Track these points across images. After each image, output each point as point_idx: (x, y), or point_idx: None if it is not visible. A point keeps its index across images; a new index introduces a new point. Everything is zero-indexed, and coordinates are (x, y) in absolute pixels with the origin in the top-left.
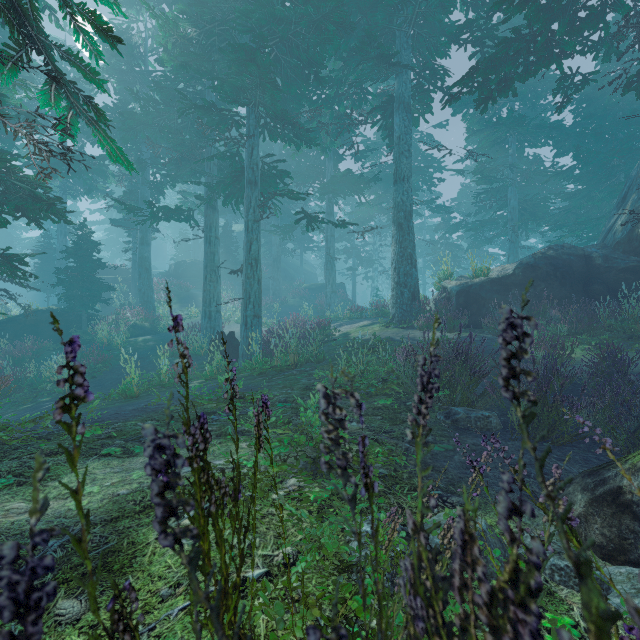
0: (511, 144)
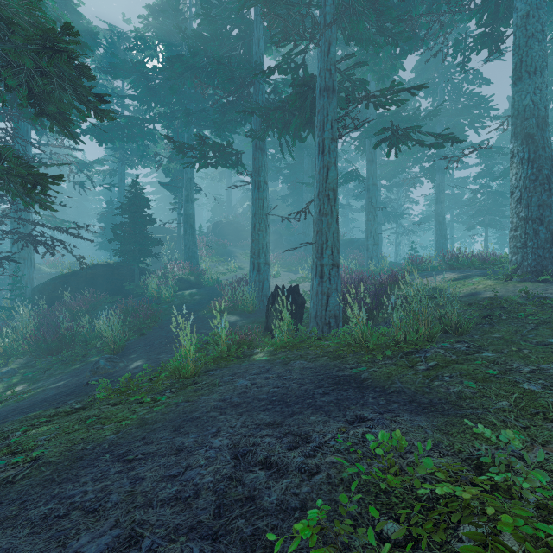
0: None
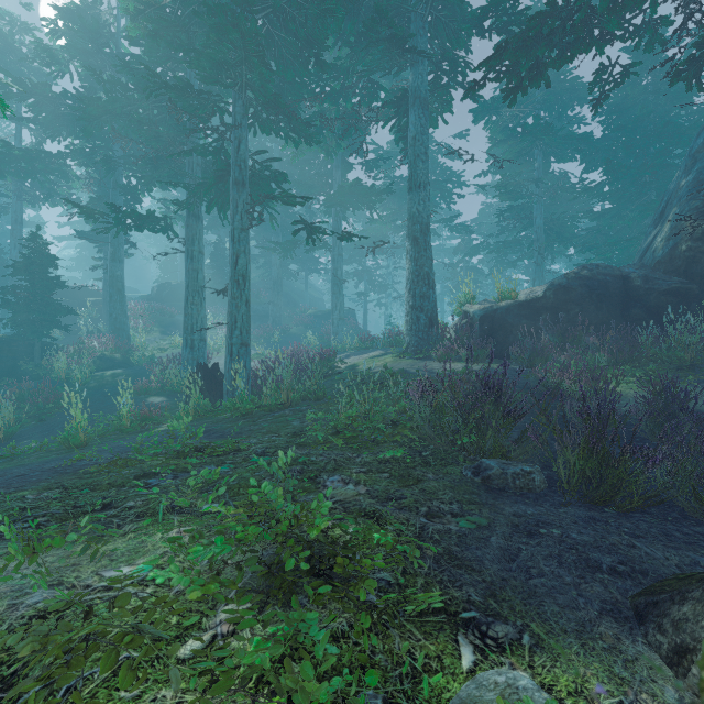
0: (537, 157)
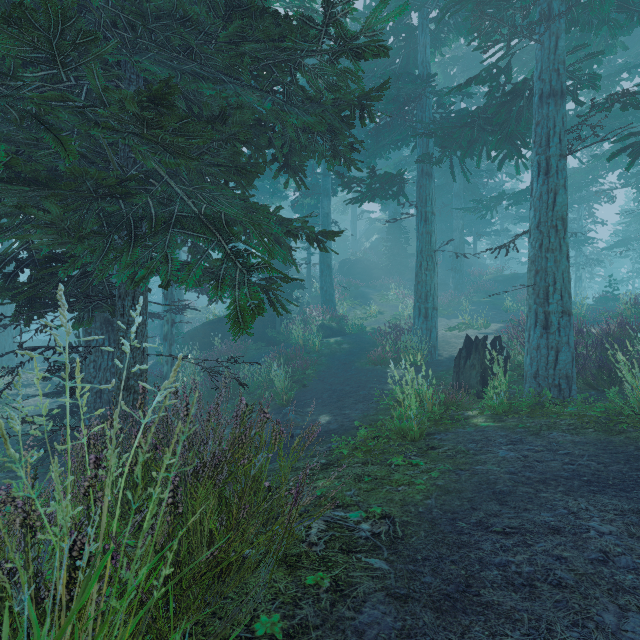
0: None
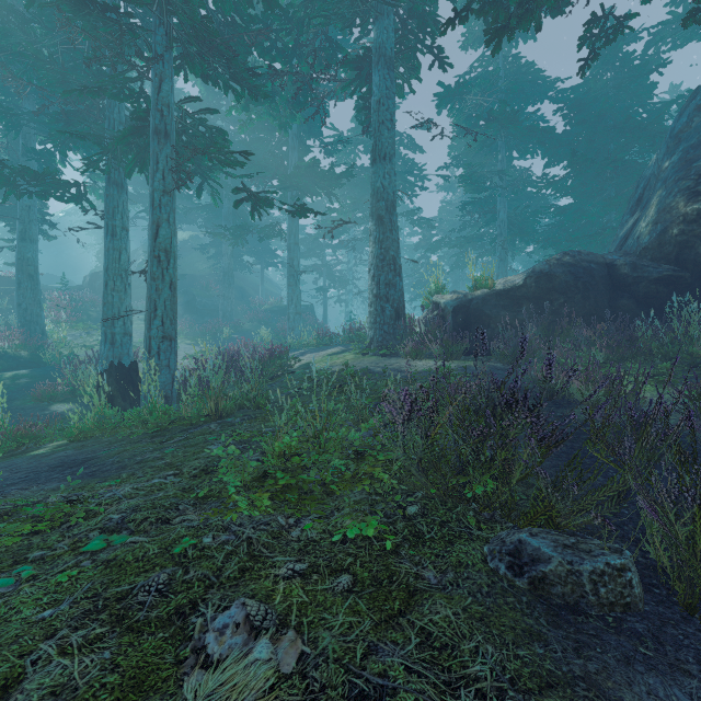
0: (500, 149)
